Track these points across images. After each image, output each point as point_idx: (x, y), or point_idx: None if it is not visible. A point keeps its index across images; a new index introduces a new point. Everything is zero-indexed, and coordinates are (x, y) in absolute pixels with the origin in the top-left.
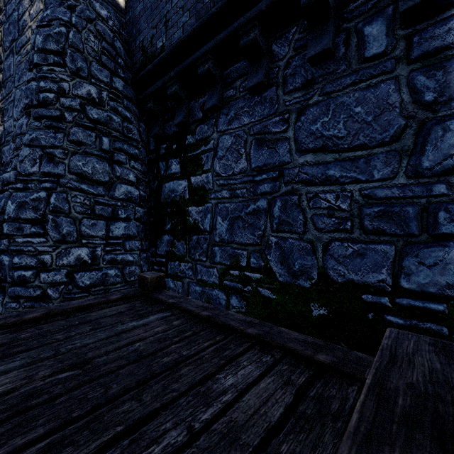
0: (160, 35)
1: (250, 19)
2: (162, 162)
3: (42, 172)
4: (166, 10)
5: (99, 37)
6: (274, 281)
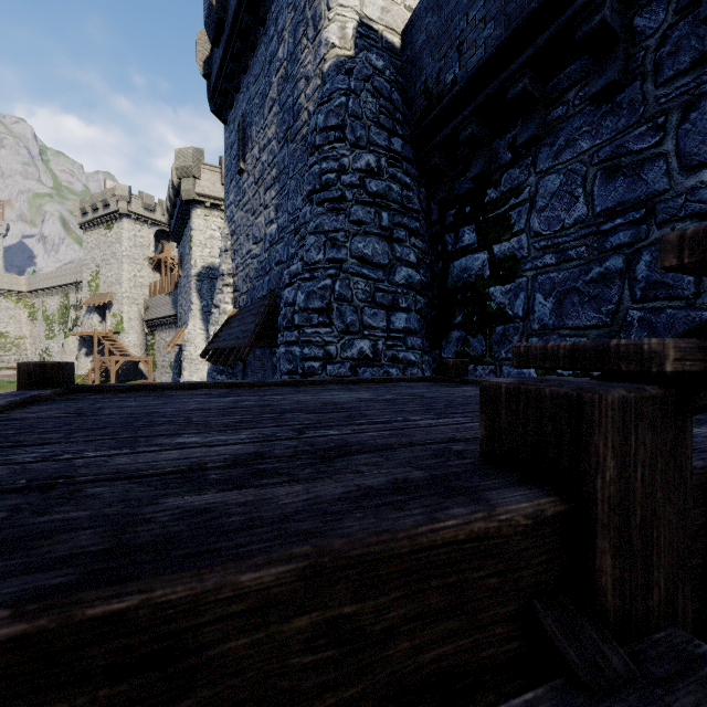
0: (451, 65)
1: None
2: (450, 234)
3: (326, 258)
4: (459, 31)
5: (376, 95)
6: None
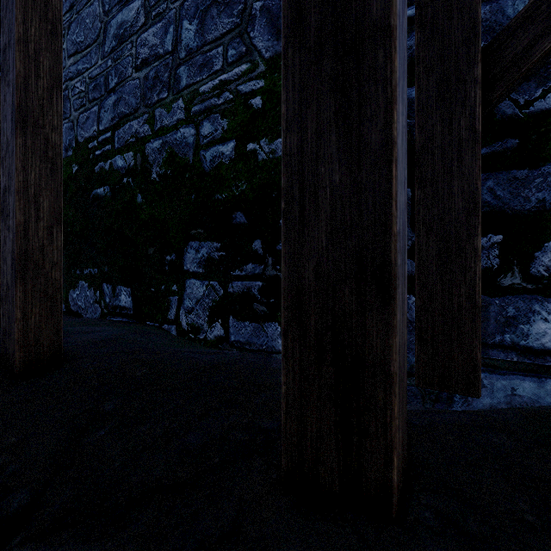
0: None
1: None
2: None
3: None
4: None
5: None
6: None
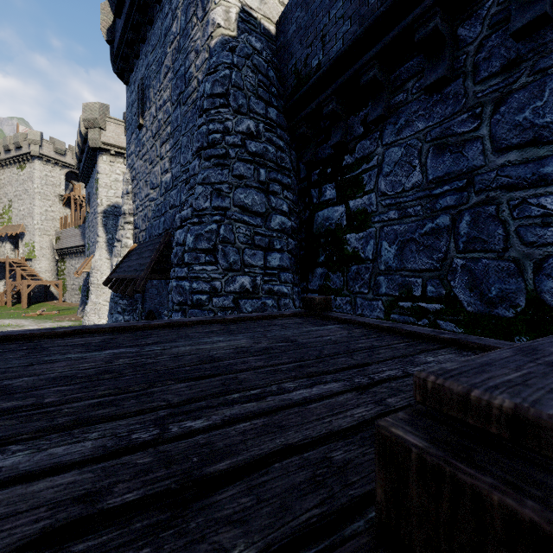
0: (316, 52)
1: (429, 7)
2: (315, 189)
3: (213, 206)
4: (323, 25)
5: (255, 71)
6: (461, 311)
